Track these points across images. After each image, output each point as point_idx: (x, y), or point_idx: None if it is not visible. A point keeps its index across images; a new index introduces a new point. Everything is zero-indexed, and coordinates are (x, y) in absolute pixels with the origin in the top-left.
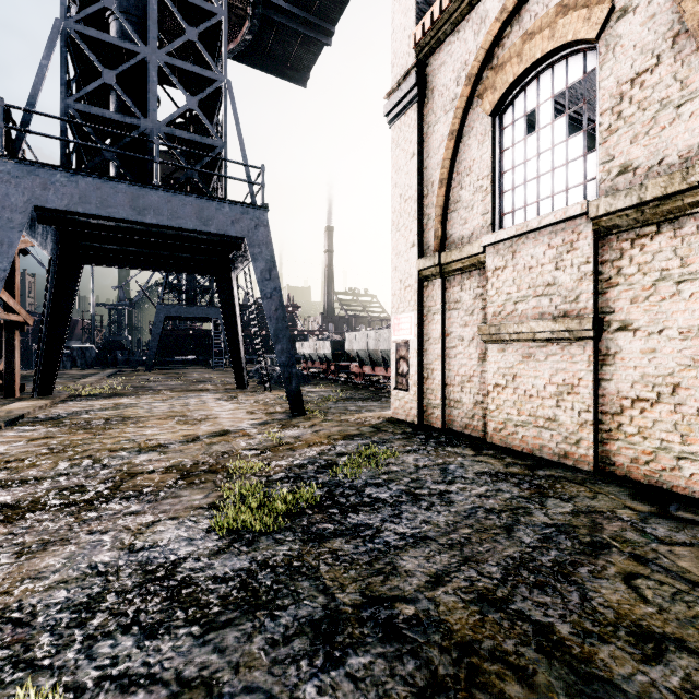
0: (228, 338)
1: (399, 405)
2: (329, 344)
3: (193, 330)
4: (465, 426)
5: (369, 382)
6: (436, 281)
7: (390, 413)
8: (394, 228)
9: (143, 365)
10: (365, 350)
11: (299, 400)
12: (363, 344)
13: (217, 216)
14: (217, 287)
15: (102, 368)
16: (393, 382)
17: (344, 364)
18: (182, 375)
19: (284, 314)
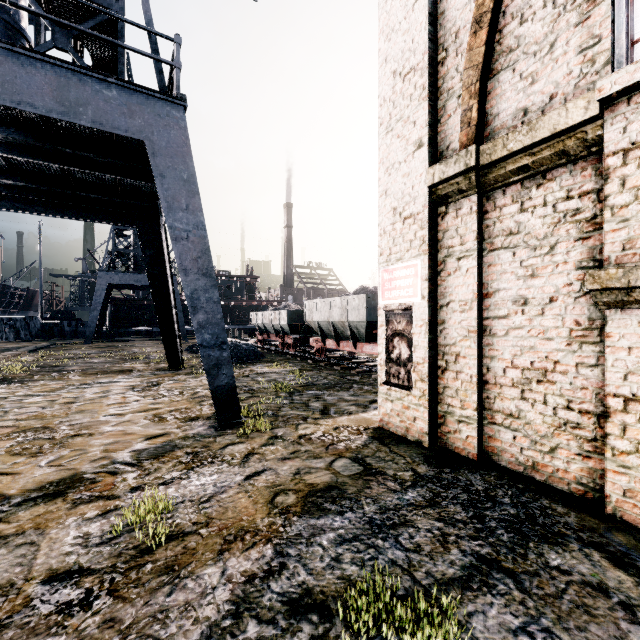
0: (157, 305)
1: (391, 410)
2: (285, 314)
3: (147, 300)
4: (533, 465)
5: (333, 359)
6: (465, 200)
7: (373, 417)
8: (383, 129)
9: (93, 336)
10: (328, 320)
11: (233, 400)
12: (325, 314)
13: (95, 102)
14: (141, 241)
15: (41, 340)
16: (381, 372)
17: (303, 337)
18: (122, 348)
19: (210, 264)
